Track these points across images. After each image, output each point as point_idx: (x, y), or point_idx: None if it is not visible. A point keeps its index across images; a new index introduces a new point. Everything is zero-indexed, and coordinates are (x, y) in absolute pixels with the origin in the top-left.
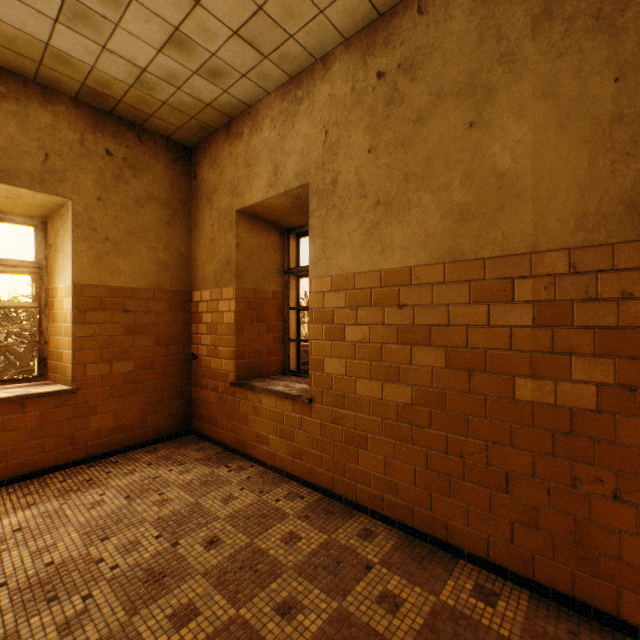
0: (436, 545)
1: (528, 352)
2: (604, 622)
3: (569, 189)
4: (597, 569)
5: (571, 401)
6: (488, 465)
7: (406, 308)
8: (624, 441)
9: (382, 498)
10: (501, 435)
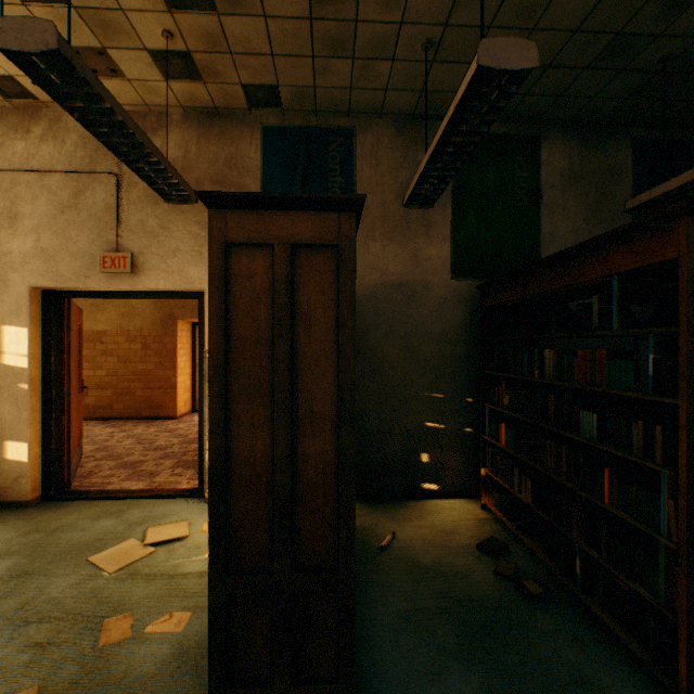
0: (116, 419)
1: (141, 356)
2: (157, 419)
3: (150, 315)
4: (156, 407)
5: (151, 368)
6: (131, 389)
7: (105, 343)
8: (161, 375)
9: (95, 412)
10: (135, 380)
